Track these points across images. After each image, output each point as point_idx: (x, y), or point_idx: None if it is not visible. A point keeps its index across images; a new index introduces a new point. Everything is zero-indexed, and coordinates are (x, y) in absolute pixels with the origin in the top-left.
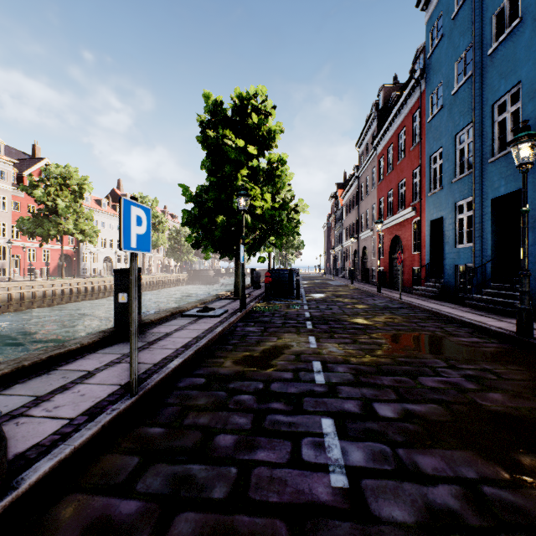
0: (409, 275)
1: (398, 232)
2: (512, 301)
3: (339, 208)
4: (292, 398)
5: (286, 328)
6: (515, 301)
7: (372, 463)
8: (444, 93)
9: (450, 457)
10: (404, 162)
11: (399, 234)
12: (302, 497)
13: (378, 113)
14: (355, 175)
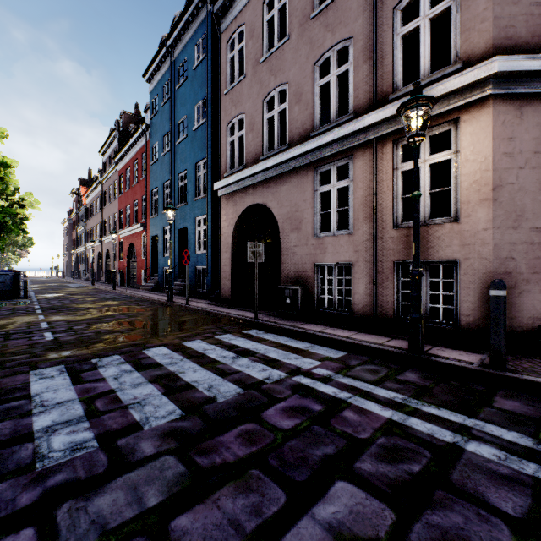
0: (141, 276)
1: (133, 241)
2: (182, 287)
3: (83, 207)
4: (27, 332)
5: (17, 315)
6: (184, 287)
7: (65, 335)
8: (159, 151)
9: (97, 330)
10: (137, 187)
11: (135, 242)
12: (34, 343)
13: (119, 134)
14: (99, 180)
